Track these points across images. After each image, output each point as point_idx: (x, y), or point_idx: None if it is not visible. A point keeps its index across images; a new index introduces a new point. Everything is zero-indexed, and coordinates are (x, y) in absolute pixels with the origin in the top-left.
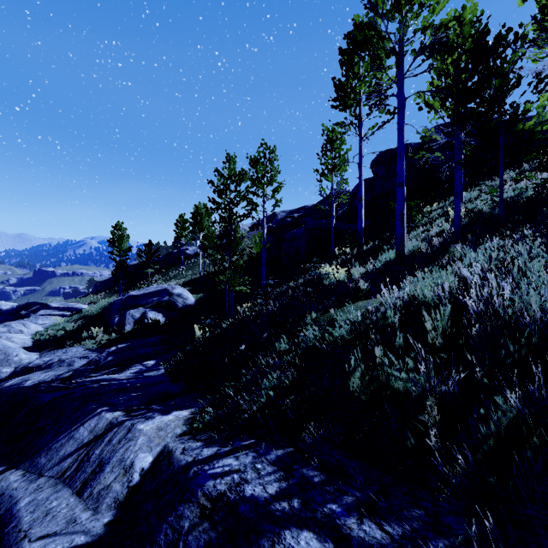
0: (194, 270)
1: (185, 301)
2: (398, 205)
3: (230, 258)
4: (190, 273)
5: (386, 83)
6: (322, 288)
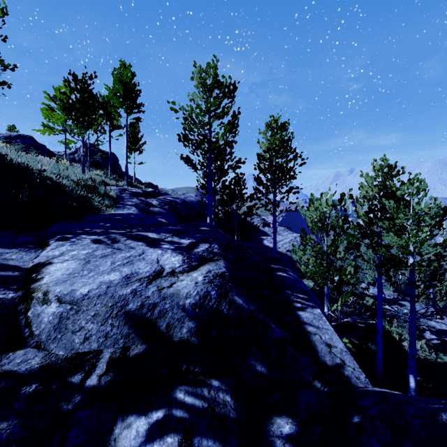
0: None
1: None
2: None
3: None
4: None
5: None
6: None
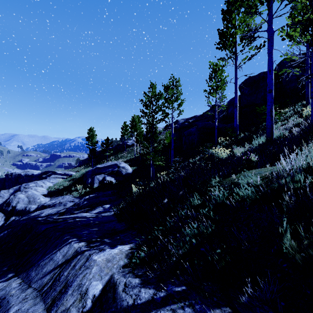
0: (132, 153)
1: (126, 171)
2: (268, 105)
3: (153, 145)
4: (129, 155)
5: (258, 24)
6: (217, 161)
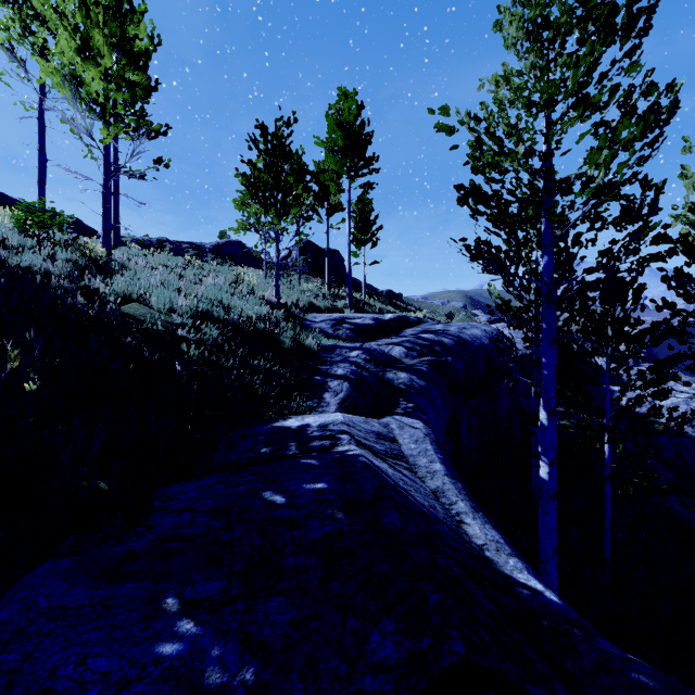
0: None
1: None
2: None
3: None
4: None
5: None
6: None
